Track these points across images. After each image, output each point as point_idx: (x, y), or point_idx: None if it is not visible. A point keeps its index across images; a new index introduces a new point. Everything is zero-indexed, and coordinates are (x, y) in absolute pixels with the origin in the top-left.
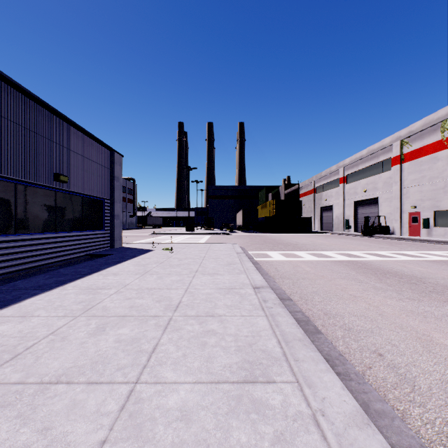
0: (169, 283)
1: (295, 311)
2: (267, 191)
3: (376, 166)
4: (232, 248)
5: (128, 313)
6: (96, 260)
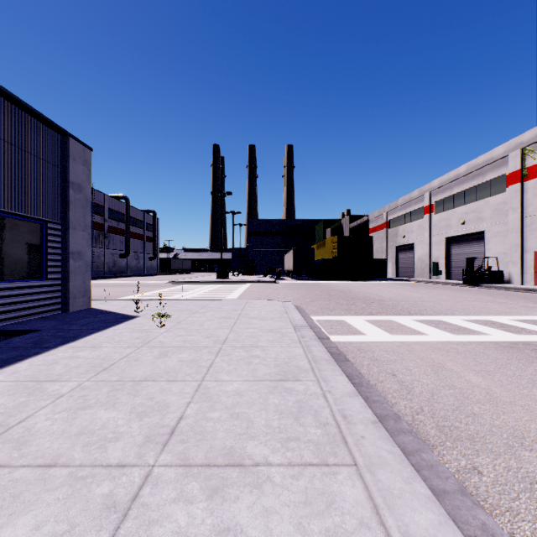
0: None
1: None
2: (324, 225)
3: (481, 188)
4: (282, 313)
5: None
6: None
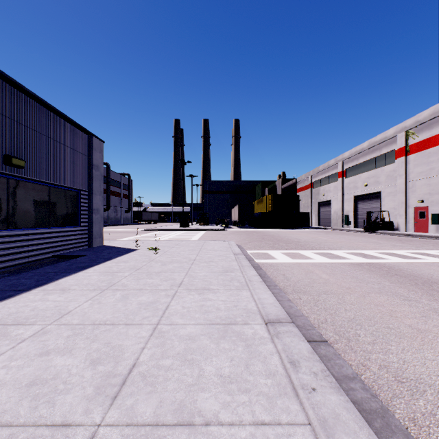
0: (133, 311)
1: (346, 378)
2: (263, 186)
3: (378, 159)
4: (228, 247)
5: (9, 409)
6: (57, 265)
